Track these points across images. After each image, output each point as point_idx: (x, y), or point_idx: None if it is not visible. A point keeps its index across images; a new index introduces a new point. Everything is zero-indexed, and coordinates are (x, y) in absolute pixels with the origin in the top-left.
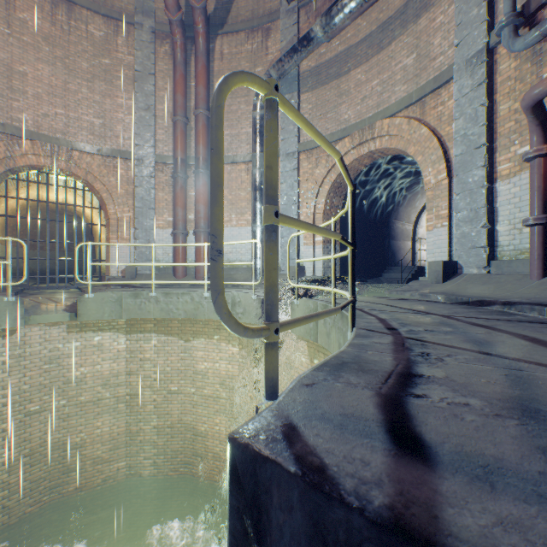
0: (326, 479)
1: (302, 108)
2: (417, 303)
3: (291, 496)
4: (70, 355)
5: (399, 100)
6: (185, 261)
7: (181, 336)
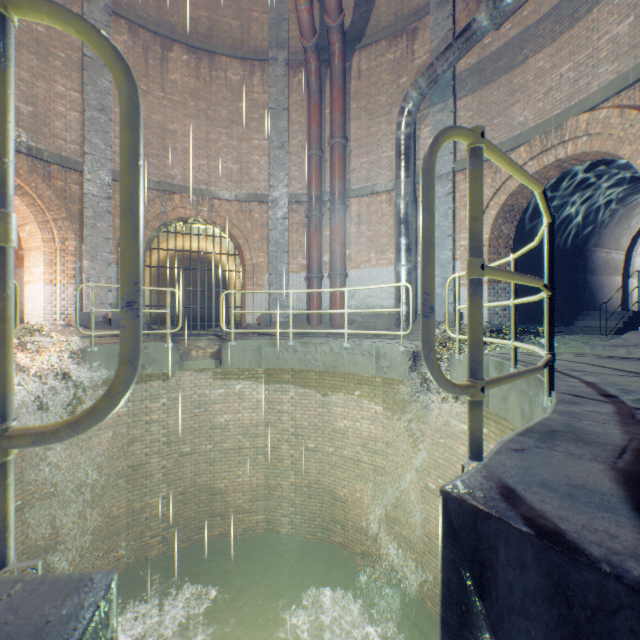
0: (567, 543)
1: (459, 117)
2: (639, 364)
3: (523, 554)
4: (215, 401)
5: (605, 85)
6: (320, 308)
7: (319, 389)
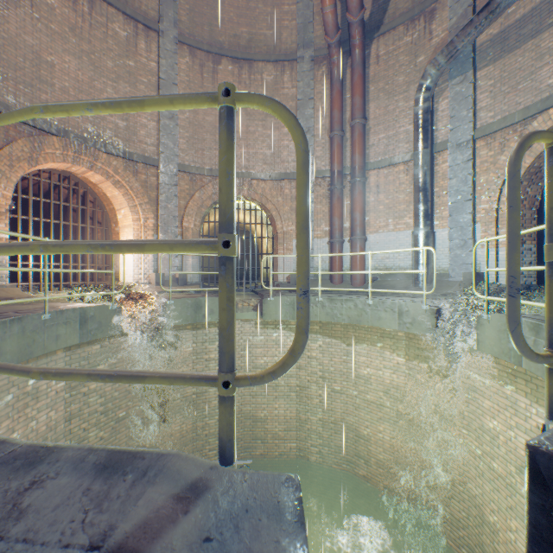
0: None
1: (479, 86)
2: None
3: None
4: (256, 345)
5: None
6: (341, 268)
7: (343, 340)
